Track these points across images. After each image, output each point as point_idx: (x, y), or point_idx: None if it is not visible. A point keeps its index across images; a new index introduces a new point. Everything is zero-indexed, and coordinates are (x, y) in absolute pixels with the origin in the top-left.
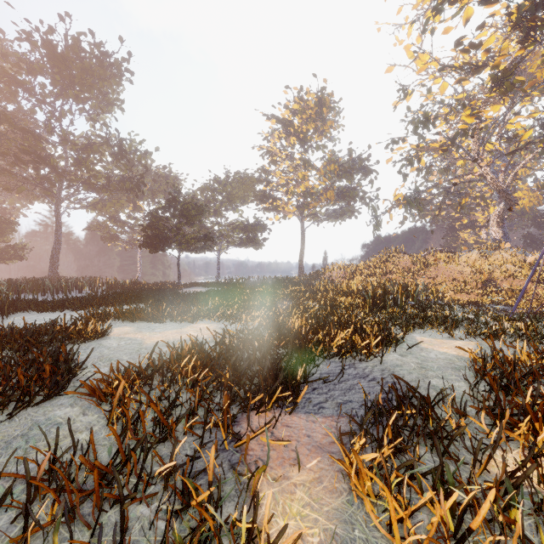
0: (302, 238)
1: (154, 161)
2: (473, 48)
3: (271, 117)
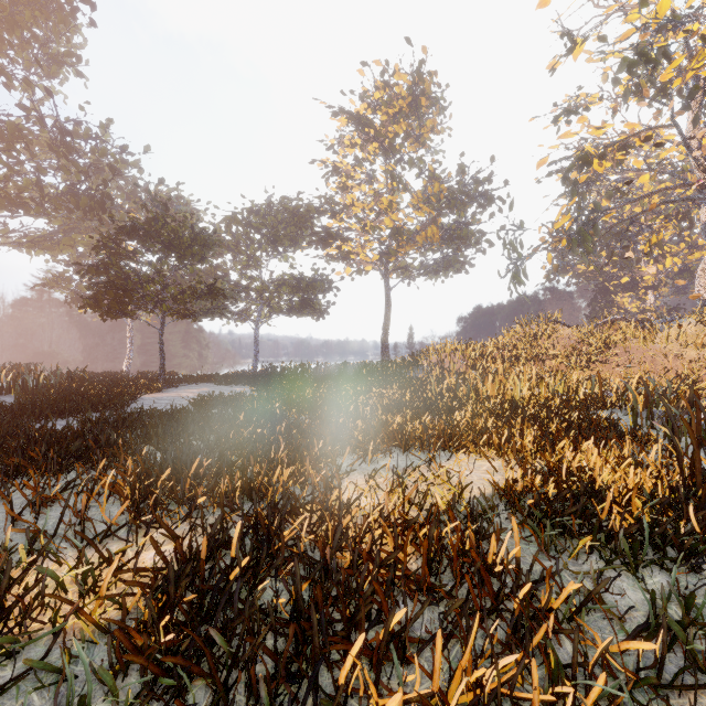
0: (386, 303)
1: (143, 169)
2: None
3: (339, 109)
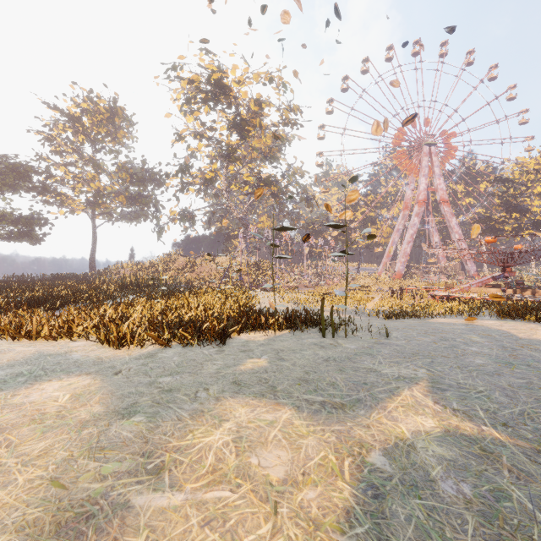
0: (93, 236)
1: None
2: (213, 129)
3: (54, 108)
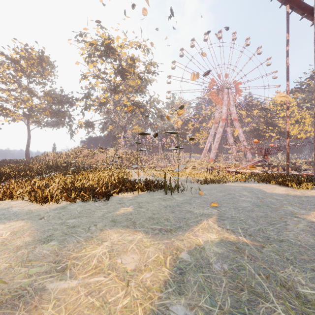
0: (28, 135)
1: None
2: (105, 73)
3: (1, 54)
